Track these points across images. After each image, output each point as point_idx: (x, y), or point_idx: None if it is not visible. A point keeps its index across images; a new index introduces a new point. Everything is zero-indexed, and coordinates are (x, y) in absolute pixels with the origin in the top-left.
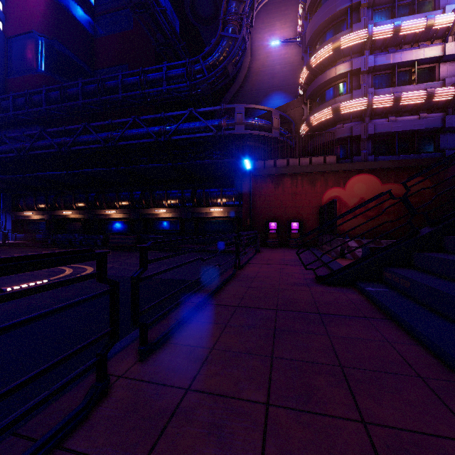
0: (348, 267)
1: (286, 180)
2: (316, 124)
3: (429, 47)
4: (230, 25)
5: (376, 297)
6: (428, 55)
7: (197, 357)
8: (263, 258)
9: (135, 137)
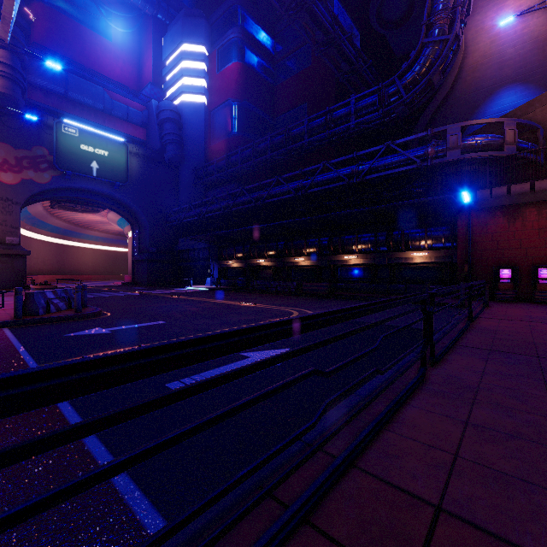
0: None
1: (529, 212)
2: None
3: None
4: (437, 27)
5: None
6: None
7: (474, 371)
8: (497, 313)
9: (325, 183)
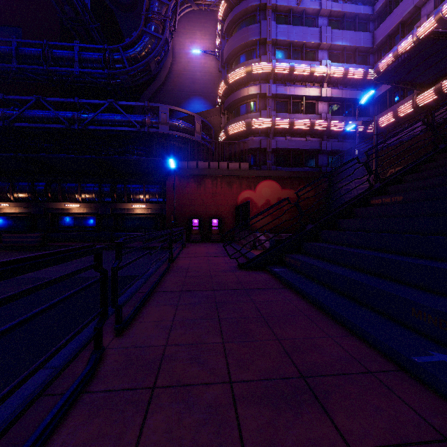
0: (261, 255)
1: (208, 181)
2: (233, 133)
3: (312, 88)
4: (153, 23)
5: (280, 274)
6: (311, 93)
7: (164, 327)
8: (190, 252)
9: (39, 120)
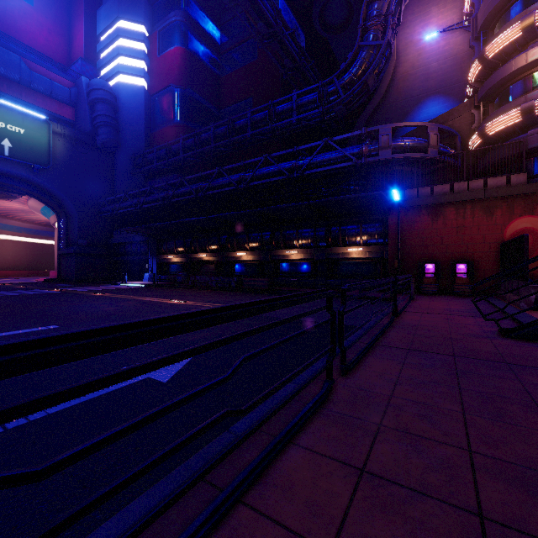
0: None
1: (449, 211)
2: (494, 132)
3: None
4: (371, 32)
5: None
6: None
7: (388, 379)
8: (421, 306)
9: (266, 176)
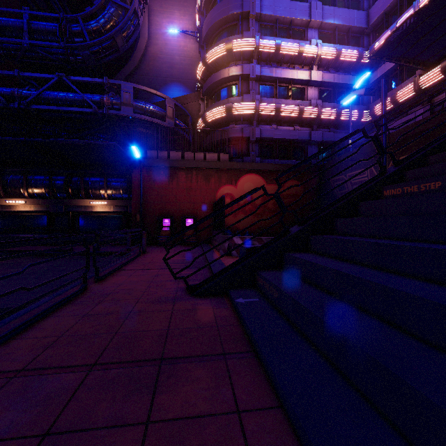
0: (223, 273)
1: (181, 174)
2: (212, 120)
3: (301, 71)
4: None
5: (243, 315)
6: (300, 76)
7: None
8: (144, 261)
9: None
